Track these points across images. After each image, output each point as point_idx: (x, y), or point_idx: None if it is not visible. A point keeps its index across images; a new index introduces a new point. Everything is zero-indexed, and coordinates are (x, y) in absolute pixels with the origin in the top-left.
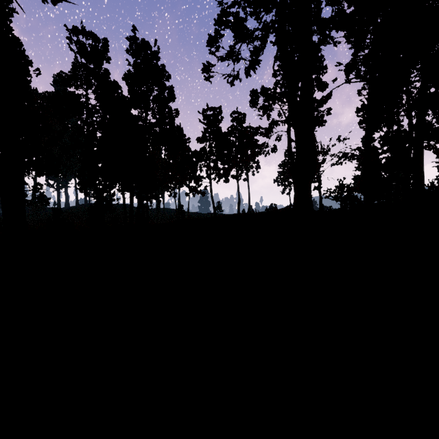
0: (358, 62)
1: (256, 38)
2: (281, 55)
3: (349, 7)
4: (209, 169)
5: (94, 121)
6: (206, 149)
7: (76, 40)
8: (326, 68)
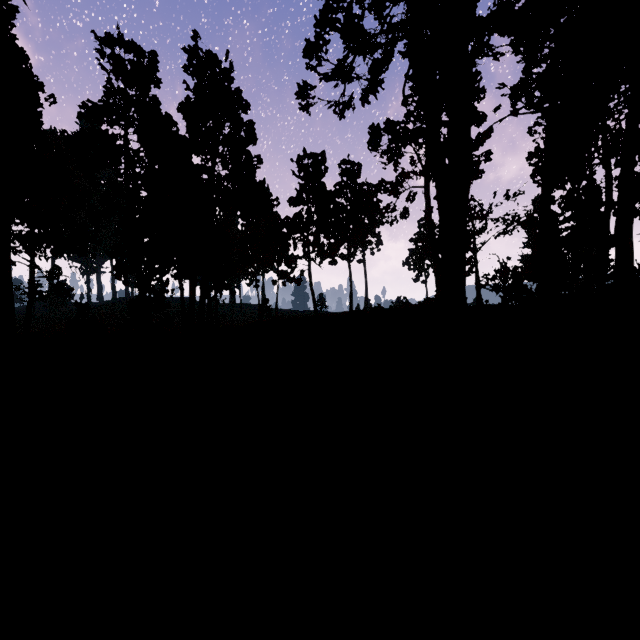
0: (530, 83)
1: (377, 47)
2: (416, 70)
3: (517, 1)
4: (307, 244)
5: (136, 174)
6: (303, 216)
7: (110, 53)
8: (484, 91)
